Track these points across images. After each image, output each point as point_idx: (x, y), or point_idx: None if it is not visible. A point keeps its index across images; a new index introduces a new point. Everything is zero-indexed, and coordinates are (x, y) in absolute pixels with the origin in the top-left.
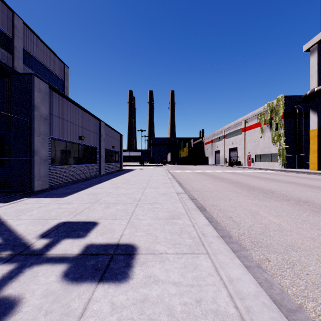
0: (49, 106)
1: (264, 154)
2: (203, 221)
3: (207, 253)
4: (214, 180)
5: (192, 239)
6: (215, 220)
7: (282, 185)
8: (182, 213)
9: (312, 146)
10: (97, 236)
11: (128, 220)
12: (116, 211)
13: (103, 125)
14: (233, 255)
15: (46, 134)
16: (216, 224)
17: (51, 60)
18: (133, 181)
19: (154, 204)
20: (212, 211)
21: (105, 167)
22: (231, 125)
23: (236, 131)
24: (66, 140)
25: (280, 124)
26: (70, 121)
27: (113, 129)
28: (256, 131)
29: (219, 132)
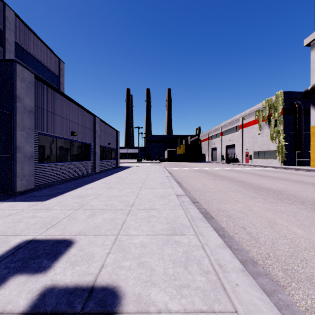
0: (35, 98)
1: (262, 151)
2: (216, 240)
3: (235, 311)
4: (215, 179)
5: (205, 275)
6: (227, 233)
7: (289, 184)
8: (185, 225)
9: (313, 143)
10: (65, 270)
11: (114, 237)
12: (102, 221)
13: (98, 121)
14: None
15: (32, 128)
16: (230, 240)
17: (46, 55)
18: (128, 180)
19: (150, 211)
20: (220, 218)
21: (100, 165)
22: (228, 122)
23: (233, 128)
24: (56, 135)
25: (279, 121)
26: (61, 116)
27: (108, 125)
28: (253, 127)
29: (216, 129)
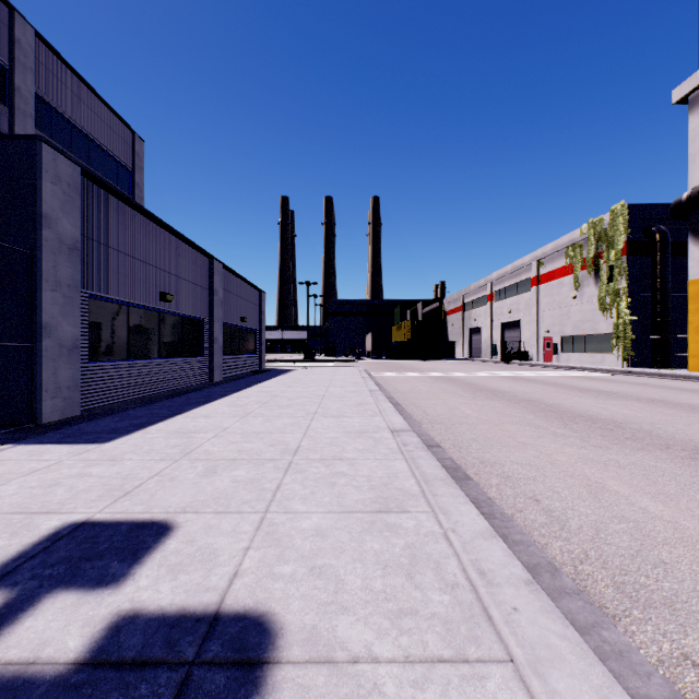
0: (83, 218)
1: (582, 336)
2: (474, 523)
3: (509, 659)
4: (476, 396)
5: (450, 592)
6: (500, 510)
7: (638, 407)
8: (410, 492)
9: (694, 318)
10: (158, 581)
11: (259, 516)
12: (232, 485)
13: (219, 269)
14: (601, 670)
15: (76, 285)
16: (505, 524)
17: (104, 123)
18: (286, 398)
19: (335, 464)
20: (485, 480)
21: (223, 365)
22: (506, 272)
23: (518, 284)
24: (128, 301)
25: (618, 268)
26: (139, 257)
27: (242, 279)
28: (562, 283)
29: (480, 286)
